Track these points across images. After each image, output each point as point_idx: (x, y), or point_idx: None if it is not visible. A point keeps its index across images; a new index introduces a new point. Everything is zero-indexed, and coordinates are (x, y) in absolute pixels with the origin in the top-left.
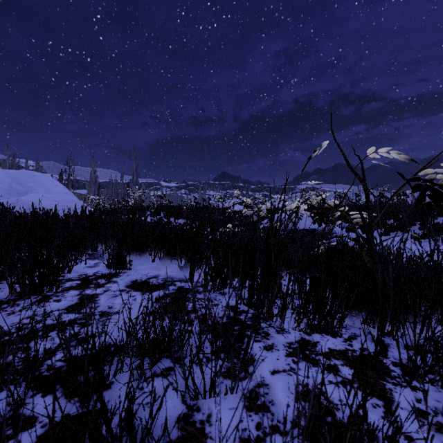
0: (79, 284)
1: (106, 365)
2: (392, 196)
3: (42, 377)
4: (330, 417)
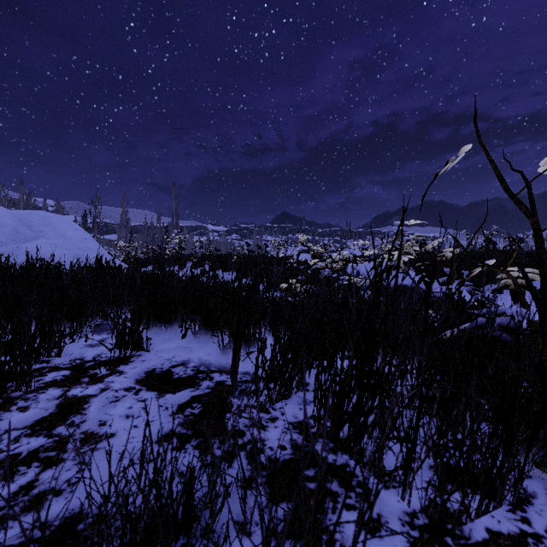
0: (67, 376)
1: None
2: None
3: None
4: None
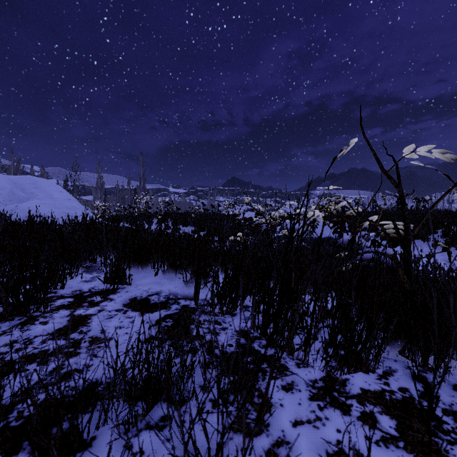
0: (72, 302)
1: (90, 412)
2: (434, 204)
3: (8, 429)
4: None
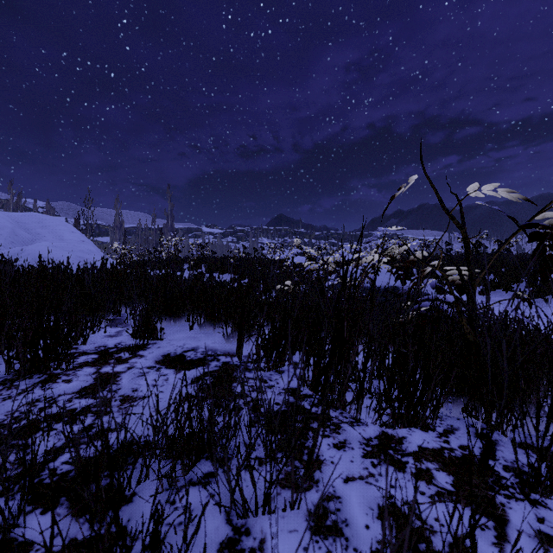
0: (96, 358)
1: (128, 470)
2: (500, 247)
3: (43, 486)
4: (424, 544)
